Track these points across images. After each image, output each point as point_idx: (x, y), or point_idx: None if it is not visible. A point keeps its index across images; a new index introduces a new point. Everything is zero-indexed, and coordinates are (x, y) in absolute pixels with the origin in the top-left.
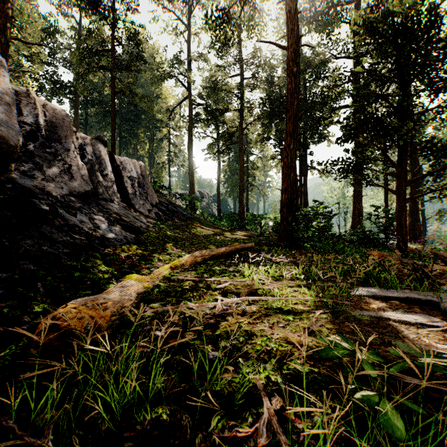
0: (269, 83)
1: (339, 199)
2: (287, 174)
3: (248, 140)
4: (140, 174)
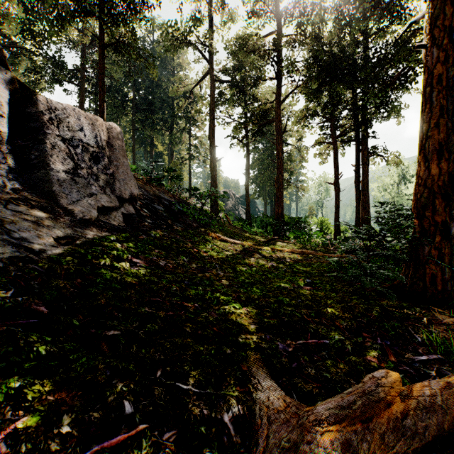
0: (316, 39)
1: (393, 198)
2: (444, 106)
3: (282, 127)
4: (107, 142)
